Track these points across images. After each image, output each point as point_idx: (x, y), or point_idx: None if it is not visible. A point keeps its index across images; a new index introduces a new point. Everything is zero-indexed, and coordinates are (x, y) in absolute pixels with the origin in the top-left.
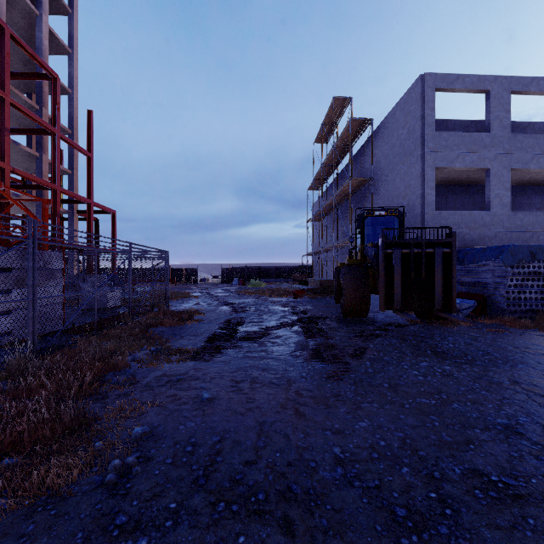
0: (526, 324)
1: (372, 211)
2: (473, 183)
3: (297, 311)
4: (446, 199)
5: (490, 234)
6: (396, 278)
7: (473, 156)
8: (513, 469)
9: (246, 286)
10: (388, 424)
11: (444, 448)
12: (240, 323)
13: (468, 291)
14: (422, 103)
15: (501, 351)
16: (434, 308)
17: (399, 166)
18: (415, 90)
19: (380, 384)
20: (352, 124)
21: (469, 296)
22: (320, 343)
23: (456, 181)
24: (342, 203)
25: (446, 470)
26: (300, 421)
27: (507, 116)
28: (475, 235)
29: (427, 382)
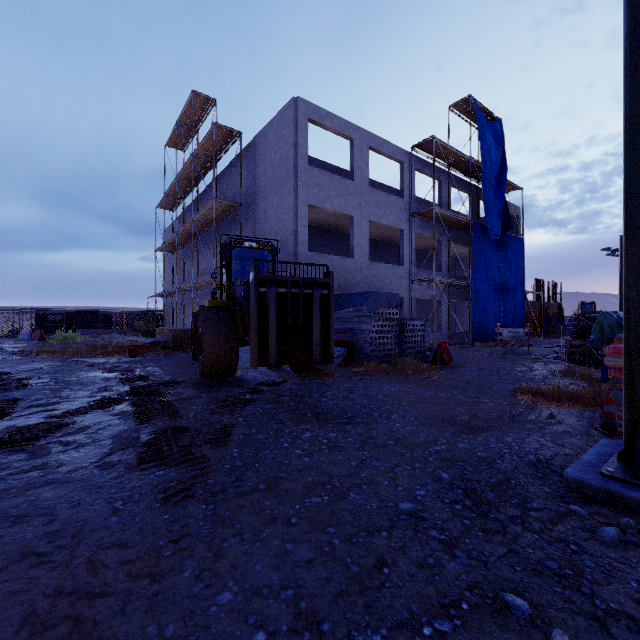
0: (386, 368)
1: (242, 240)
2: (339, 229)
3: (132, 377)
4: (317, 242)
5: (354, 281)
6: (271, 324)
7: (341, 201)
8: (440, 594)
9: (46, 341)
10: (270, 575)
11: (354, 594)
12: (2, 412)
13: (339, 339)
14: (296, 129)
15: (375, 401)
16: (313, 360)
17: (271, 195)
18: (288, 112)
19: (254, 487)
20: (217, 131)
21: (340, 343)
22: (160, 430)
23: (325, 225)
24: (204, 231)
25: None
26: None
27: (366, 169)
28: (342, 281)
29: (315, 465)
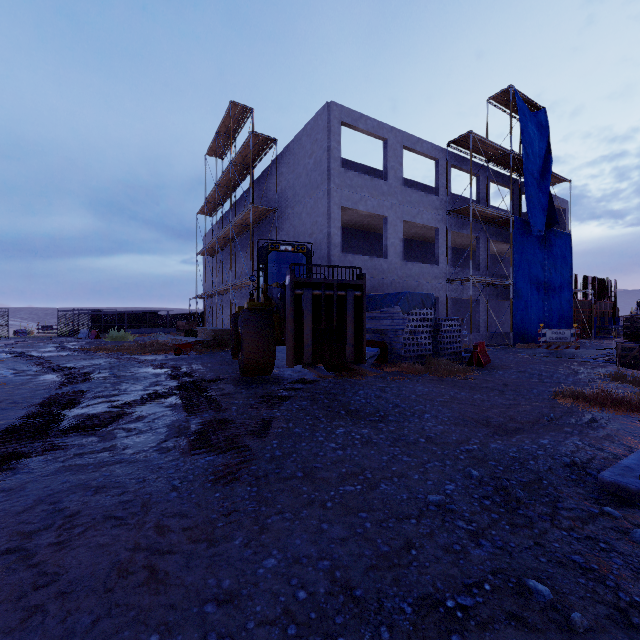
0: (420, 369)
1: (278, 244)
2: (372, 230)
3: (179, 373)
4: (350, 243)
5: (388, 281)
6: (306, 325)
7: (374, 202)
8: (464, 575)
9: (101, 339)
10: (308, 548)
11: (384, 569)
12: (73, 401)
13: (372, 339)
14: (329, 133)
15: (408, 401)
16: (346, 360)
17: (305, 199)
18: (322, 117)
19: (292, 474)
20: (253, 139)
21: (373, 343)
22: (207, 421)
23: (358, 226)
24: (241, 235)
25: (395, 615)
26: (156, 597)
27: (400, 169)
28: (376, 281)
29: (348, 458)
